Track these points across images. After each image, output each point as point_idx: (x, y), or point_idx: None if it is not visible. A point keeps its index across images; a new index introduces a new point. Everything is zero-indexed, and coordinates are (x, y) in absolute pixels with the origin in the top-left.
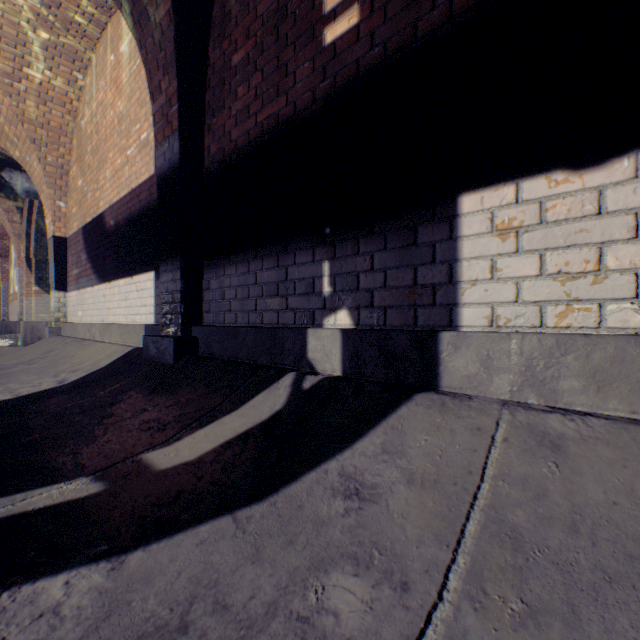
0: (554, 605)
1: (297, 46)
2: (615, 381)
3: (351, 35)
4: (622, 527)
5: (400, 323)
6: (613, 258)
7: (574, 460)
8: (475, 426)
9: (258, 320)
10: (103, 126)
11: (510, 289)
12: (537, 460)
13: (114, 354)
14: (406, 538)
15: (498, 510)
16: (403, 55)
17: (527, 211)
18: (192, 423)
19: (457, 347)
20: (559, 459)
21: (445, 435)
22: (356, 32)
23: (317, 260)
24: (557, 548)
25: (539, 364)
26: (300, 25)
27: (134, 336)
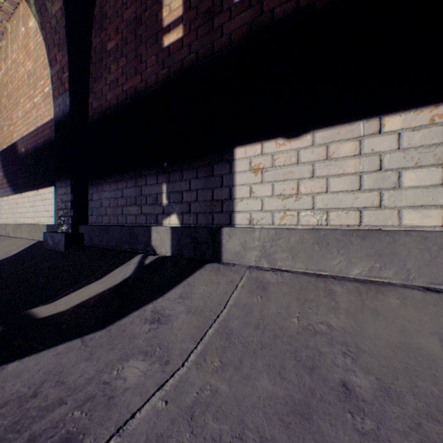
0: (234, 361)
1: (148, 44)
2: (300, 253)
3: (179, 43)
4: (278, 323)
5: (205, 223)
6: (303, 187)
7: (270, 294)
8: (230, 280)
9: (124, 221)
10: (16, 78)
11: (259, 203)
12: (253, 295)
13: (22, 246)
14: (176, 340)
15: (227, 321)
16: (206, 61)
17: (267, 159)
18: (70, 288)
19: (230, 236)
20: (263, 294)
21: (214, 286)
22: (181, 42)
23: (159, 183)
24: (246, 336)
25: (268, 245)
26: (149, 31)
27: (39, 233)
